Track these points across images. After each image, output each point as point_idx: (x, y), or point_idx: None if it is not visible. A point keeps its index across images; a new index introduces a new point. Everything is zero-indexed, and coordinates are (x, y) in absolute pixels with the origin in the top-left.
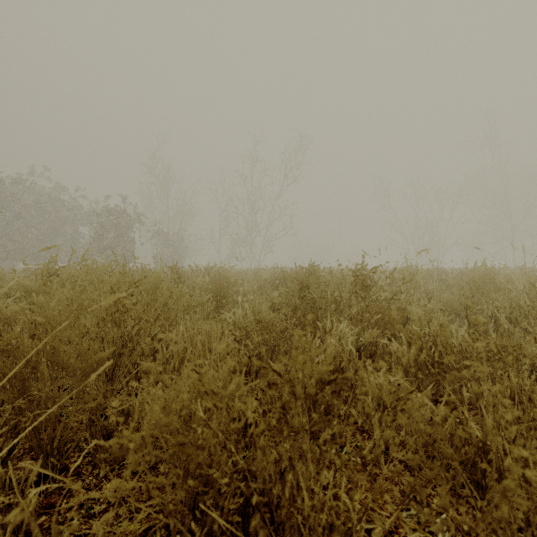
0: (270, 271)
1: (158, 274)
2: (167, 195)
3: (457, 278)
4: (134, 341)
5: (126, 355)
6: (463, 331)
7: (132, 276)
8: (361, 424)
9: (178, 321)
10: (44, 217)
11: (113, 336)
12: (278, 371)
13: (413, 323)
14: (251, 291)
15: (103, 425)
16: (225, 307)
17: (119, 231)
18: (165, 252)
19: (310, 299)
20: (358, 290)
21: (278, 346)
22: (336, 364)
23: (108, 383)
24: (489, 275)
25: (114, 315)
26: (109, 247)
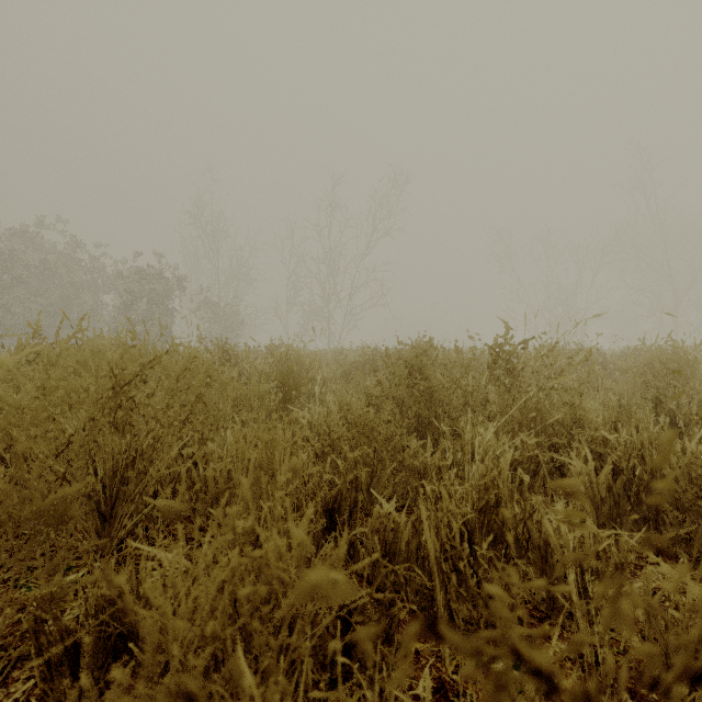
0: (356, 352)
1: (193, 351)
2: (217, 253)
3: (630, 360)
4: (146, 459)
5: (132, 481)
6: (695, 440)
7: (162, 357)
8: (535, 605)
9: (220, 425)
10: (54, 282)
11: (113, 450)
12: (552, 668)
13: (590, 426)
14: (332, 379)
15: (66, 629)
16: (295, 401)
17: (153, 300)
18: (215, 329)
19: (425, 390)
20: (501, 376)
21: (381, 464)
22: (491, 499)
23: (105, 526)
24: (679, 355)
25: (115, 414)
26: (139, 321)
